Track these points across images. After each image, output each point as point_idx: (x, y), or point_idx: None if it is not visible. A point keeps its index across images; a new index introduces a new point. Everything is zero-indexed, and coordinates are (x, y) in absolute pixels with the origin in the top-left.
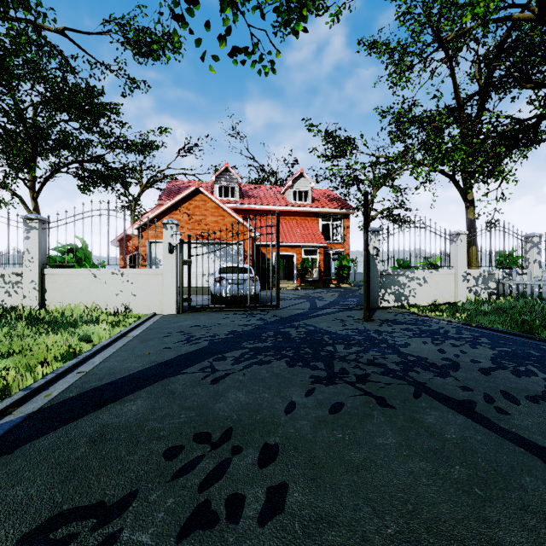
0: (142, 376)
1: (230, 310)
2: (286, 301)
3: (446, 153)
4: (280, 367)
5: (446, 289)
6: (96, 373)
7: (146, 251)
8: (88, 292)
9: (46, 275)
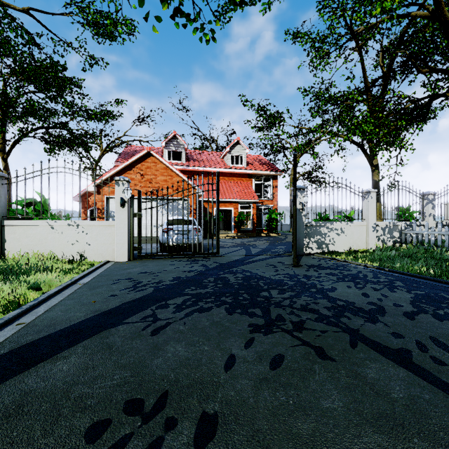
0: (82, 328)
1: (176, 257)
2: (225, 249)
3: (358, 125)
4: (219, 314)
5: (359, 238)
6: (37, 324)
7: (103, 205)
8: (45, 242)
9: (5, 226)
